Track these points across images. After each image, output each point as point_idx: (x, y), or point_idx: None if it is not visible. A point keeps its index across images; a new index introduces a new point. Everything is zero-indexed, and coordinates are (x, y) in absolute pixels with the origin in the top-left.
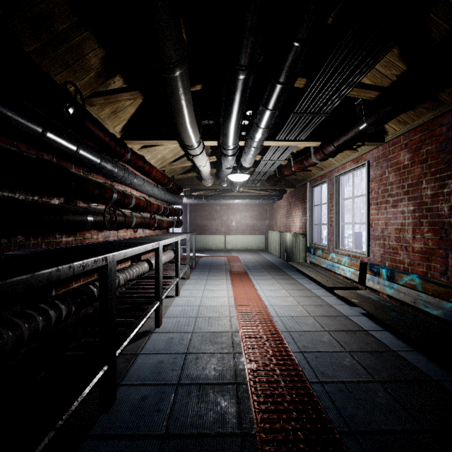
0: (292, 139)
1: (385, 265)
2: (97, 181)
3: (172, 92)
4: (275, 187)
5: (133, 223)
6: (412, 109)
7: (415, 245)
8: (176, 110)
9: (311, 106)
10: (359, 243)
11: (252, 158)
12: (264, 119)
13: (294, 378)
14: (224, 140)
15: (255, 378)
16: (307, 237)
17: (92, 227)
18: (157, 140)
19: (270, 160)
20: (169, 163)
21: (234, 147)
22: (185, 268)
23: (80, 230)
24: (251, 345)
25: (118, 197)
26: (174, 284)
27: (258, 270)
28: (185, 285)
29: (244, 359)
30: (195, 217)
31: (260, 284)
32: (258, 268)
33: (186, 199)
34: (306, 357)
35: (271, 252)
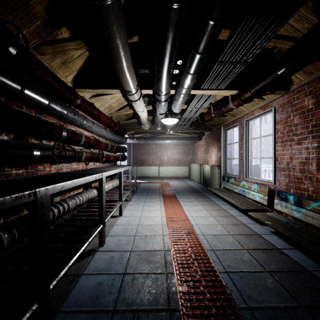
0: (214, 88)
1: (290, 192)
2: (45, 120)
3: (106, 27)
4: (197, 130)
5: (82, 157)
6: (319, 60)
7: (319, 176)
8: (112, 51)
9: (234, 55)
10: (257, 172)
11: (181, 104)
12: (194, 64)
13: (223, 303)
14: (158, 86)
15: (187, 304)
16: (221, 168)
17: (41, 161)
18: (103, 89)
19: (194, 108)
20: (116, 111)
21: (167, 92)
22: (127, 193)
23: (27, 163)
24: (182, 265)
25: (67, 135)
26: (117, 207)
27: (184, 193)
28: (127, 206)
29: (175, 280)
30: (137, 153)
31: (187, 205)
32: (184, 192)
33: (129, 140)
34: (232, 278)
35: (193, 179)
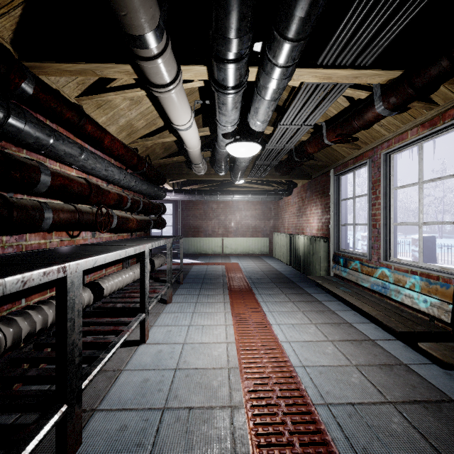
0: (347, 63)
1: None
2: None
3: None
4: (286, 178)
5: (44, 222)
6: None
7: None
8: None
9: None
10: None
11: (270, 105)
12: None
13: None
14: (219, 18)
15: None
16: (330, 242)
17: None
18: (91, 63)
19: (291, 125)
20: (143, 137)
21: (242, 49)
22: (163, 290)
23: None
24: None
25: None
26: (130, 330)
27: (265, 285)
28: (162, 315)
29: None
30: (187, 217)
31: (274, 312)
32: (265, 282)
33: (175, 194)
34: None
35: (277, 258)
